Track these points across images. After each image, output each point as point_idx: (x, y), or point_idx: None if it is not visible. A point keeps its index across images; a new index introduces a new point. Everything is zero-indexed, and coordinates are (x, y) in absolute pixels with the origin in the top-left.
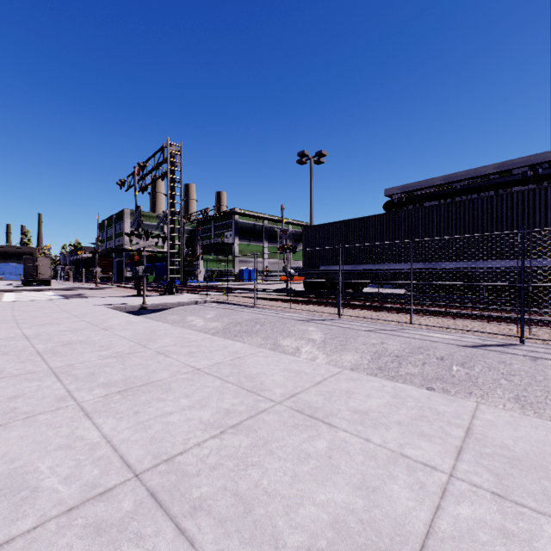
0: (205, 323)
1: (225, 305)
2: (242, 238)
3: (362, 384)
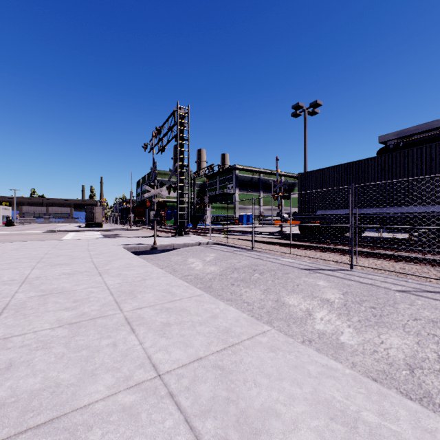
0: (203, 266)
1: (224, 247)
2: (241, 189)
3: None
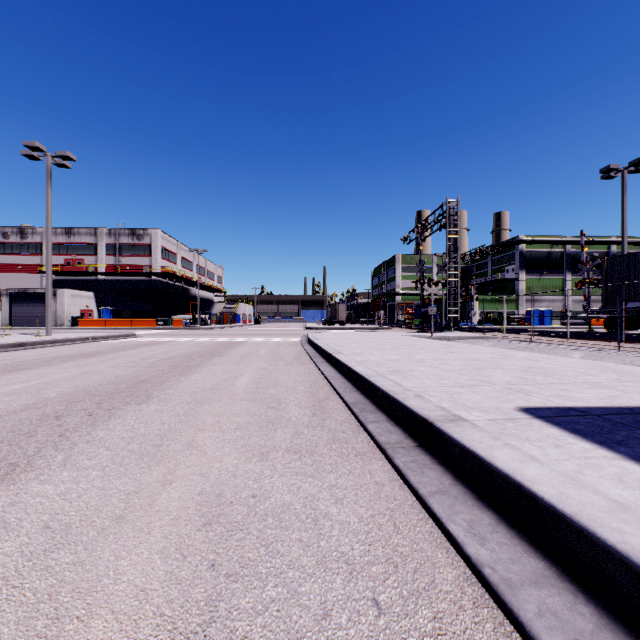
0: None
1: (500, 340)
2: (529, 272)
3: (570, 359)
